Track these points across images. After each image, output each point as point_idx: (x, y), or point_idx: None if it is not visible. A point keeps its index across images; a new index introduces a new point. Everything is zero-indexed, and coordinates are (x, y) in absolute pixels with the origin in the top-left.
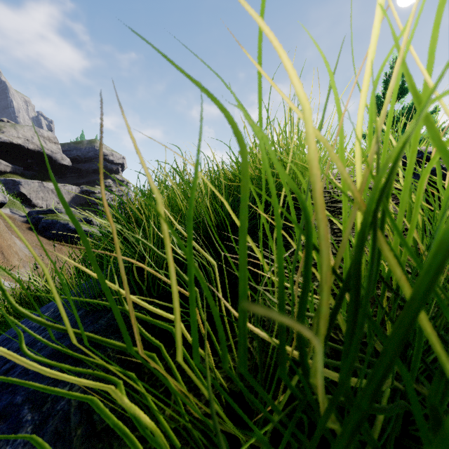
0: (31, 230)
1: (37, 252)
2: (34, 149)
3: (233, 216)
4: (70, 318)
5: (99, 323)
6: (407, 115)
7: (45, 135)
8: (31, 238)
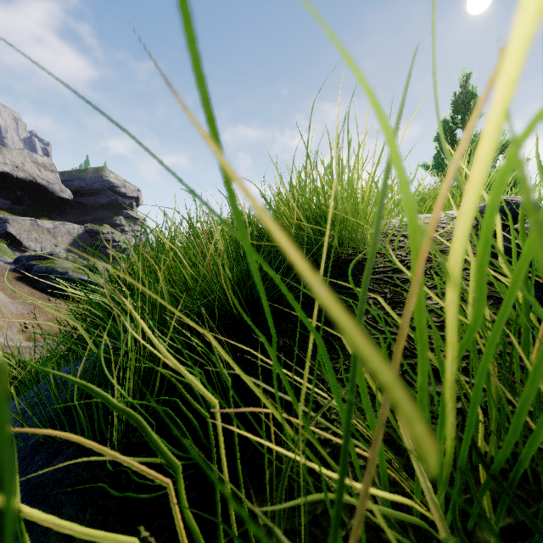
0: (19, 280)
1: (27, 308)
2: (25, 179)
3: (229, 358)
4: (20, 446)
5: (54, 465)
6: None
7: (39, 160)
8: (20, 291)
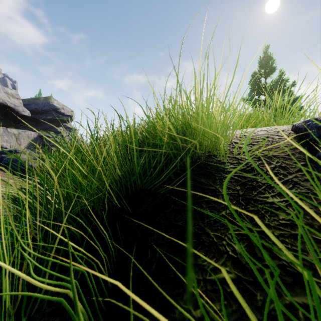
0: None
1: None
2: (0, 103)
3: None
4: None
5: None
6: (275, 86)
7: (9, 92)
8: None
